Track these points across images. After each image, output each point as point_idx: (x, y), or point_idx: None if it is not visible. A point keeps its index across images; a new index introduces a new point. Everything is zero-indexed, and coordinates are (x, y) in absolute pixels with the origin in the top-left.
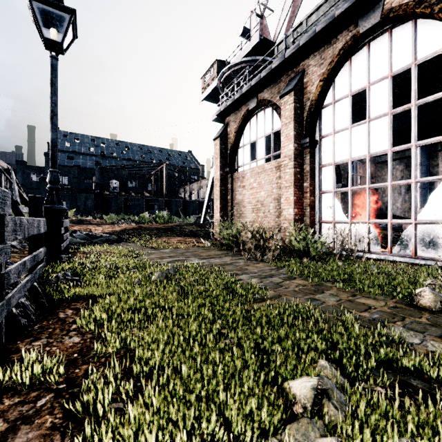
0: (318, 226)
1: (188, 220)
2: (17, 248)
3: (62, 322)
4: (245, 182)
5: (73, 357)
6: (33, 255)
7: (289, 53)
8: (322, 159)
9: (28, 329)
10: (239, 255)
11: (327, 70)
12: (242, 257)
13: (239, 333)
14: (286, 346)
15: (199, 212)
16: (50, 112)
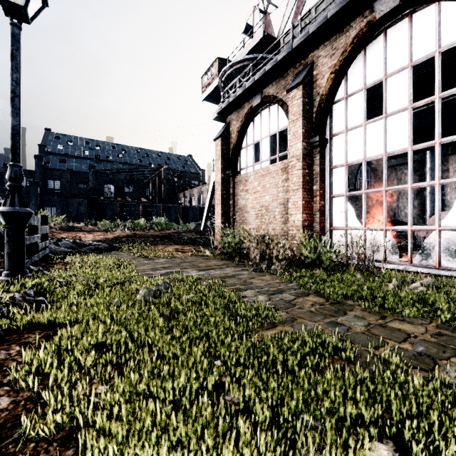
0: (329, 233)
1: (188, 227)
2: None
3: None
4: (248, 186)
5: None
6: None
7: (297, 42)
8: (333, 160)
9: None
10: (243, 266)
11: (339, 61)
12: (246, 268)
13: (247, 391)
14: (319, 414)
15: (199, 218)
16: (10, 92)
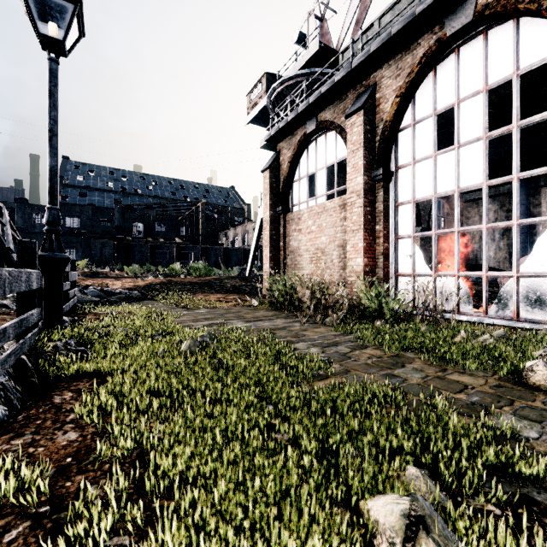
0: (394, 280)
1: (231, 273)
2: (10, 309)
3: (56, 410)
4: (301, 225)
5: (65, 463)
6: (19, 319)
7: (357, 62)
8: (398, 196)
9: (9, 421)
10: (295, 317)
11: (405, 83)
12: (298, 320)
13: (295, 426)
14: (361, 445)
15: (244, 262)
16: (48, 131)
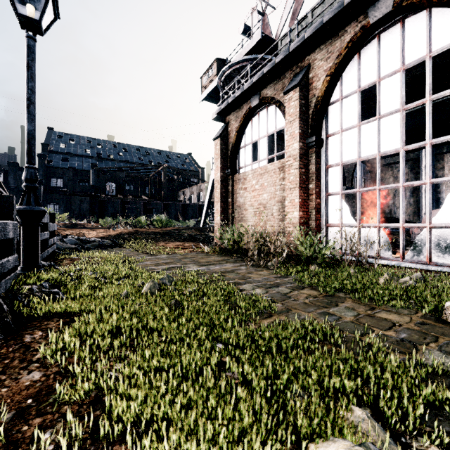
0: (325, 230)
1: (188, 224)
2: None
3: (25, 350)
4: (247, 184)
5: (25, 404)
6: None
7: (293, 46)
8: (328, 159)
9: None
10: (241, 262)
11: (334, 64)
12: (244, 264)
13: (245, 366)
14: (307, 385)
15: (198, 216)
16: (26, 99)
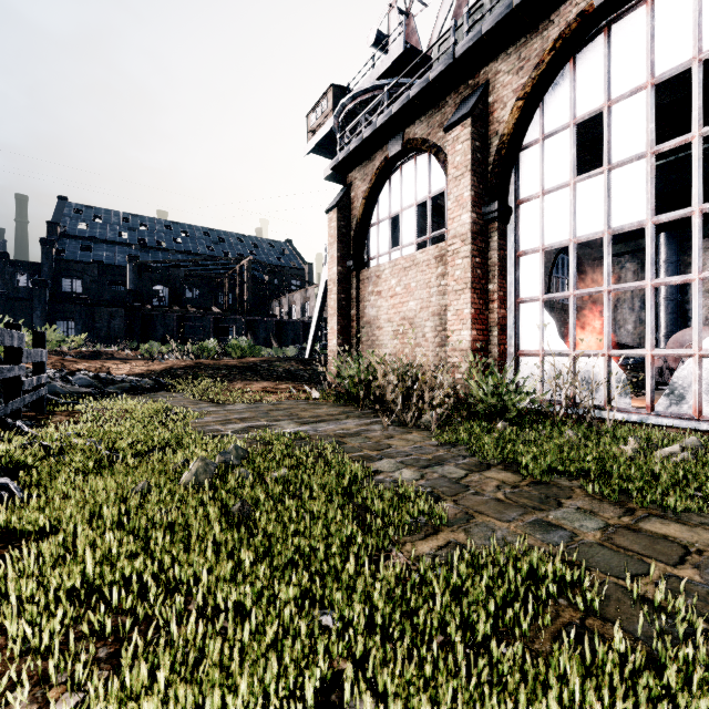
0: (514, 362)
1: (285, 353)
2: None
3: None
4: (381, 285)
5: None
6: None
7: (461, 49)
8: (520, 242)
9: None
10: (373, 416)
11: (530, 79)
12: (379, 420)
13: None
14: None
15: (303, 339)
16: None
